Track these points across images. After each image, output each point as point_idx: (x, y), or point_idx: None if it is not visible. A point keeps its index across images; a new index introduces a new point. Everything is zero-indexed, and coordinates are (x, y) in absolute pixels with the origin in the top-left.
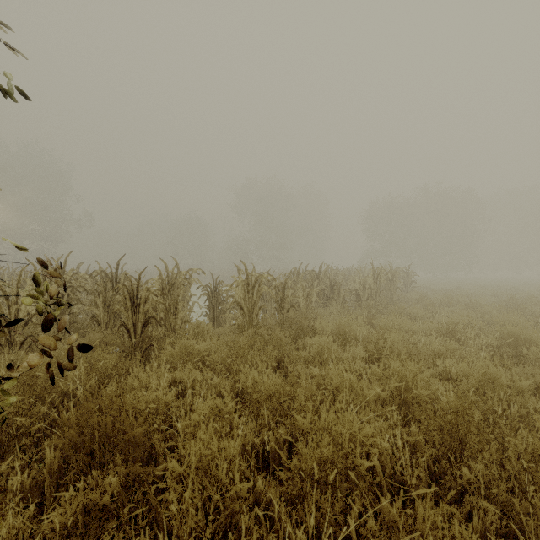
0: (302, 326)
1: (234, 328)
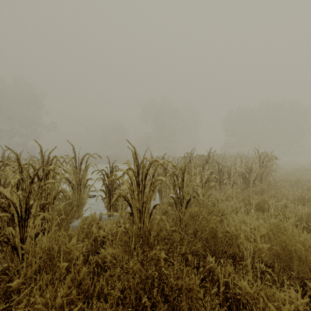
0: (213, 232)
1: (128, 216)
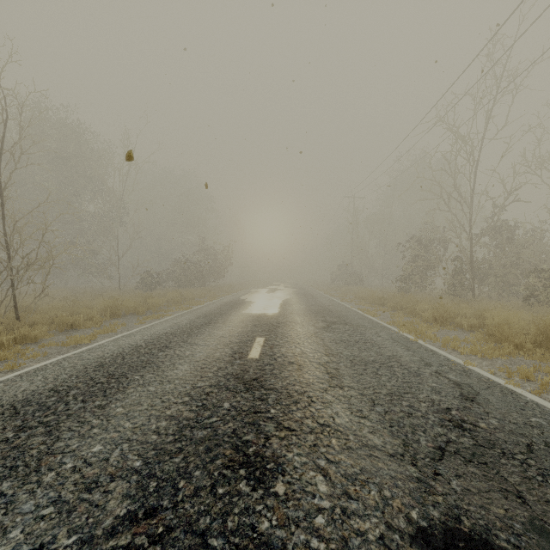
0: None
1: None
